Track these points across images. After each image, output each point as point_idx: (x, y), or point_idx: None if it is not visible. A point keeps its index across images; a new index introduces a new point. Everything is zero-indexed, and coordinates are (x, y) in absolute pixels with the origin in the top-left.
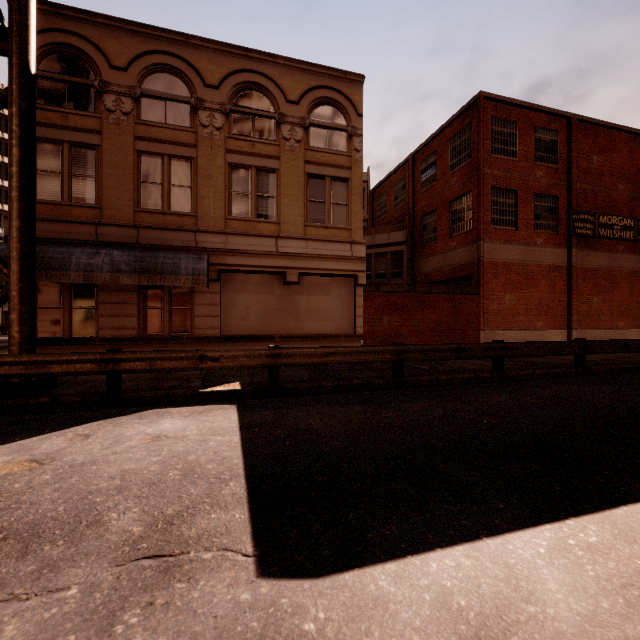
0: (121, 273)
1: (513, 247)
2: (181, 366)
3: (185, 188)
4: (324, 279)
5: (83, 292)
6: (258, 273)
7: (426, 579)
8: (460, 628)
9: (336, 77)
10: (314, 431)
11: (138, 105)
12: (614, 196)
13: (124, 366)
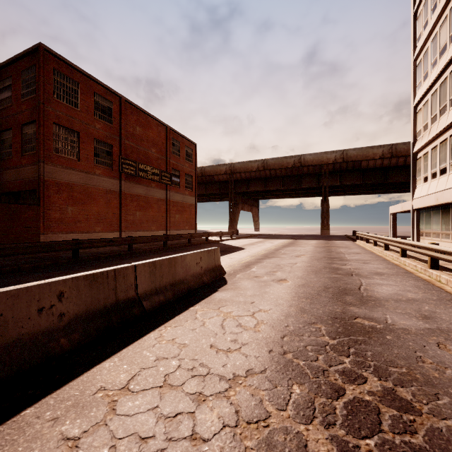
0: None
1: (75, 173)
2: None
3: None
4: None
5: None
6: None
7: None
8: None
9: None
10: None
11: None
12: (150, 154)
13: None
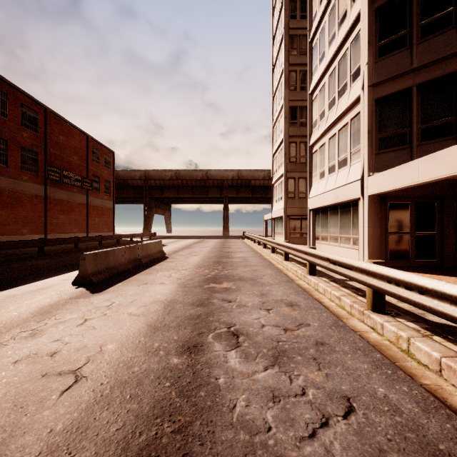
0: None
1: (5, 178)
2: None
3: None
4: None
5: None
6: None
7: None
8: None
9: None
10: None
11: None
12: (72, 162)
13: None
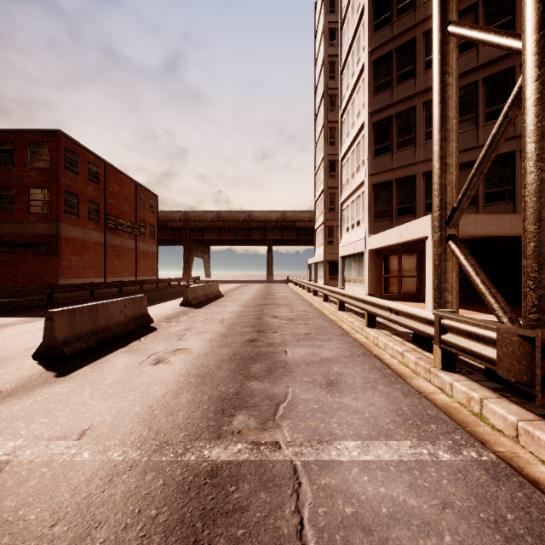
0: None
1: (77, 229)
2: None
3: None
4: None
5: None
6: None
7: None
8: None
9: None
10: None
11: None
12: (124, 209)
13: None
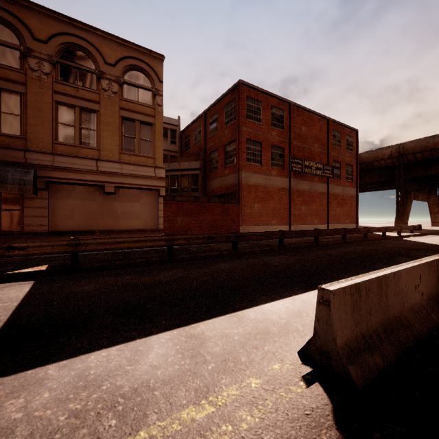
0: None
1: (259, 176)
2: None
3: (15, 116)
4: (135, 191)
5: None
6: (81, 185)
7: (81, 365)
8: (79, 384)
9: (144, 53)
10: (82, 293)
11: None
12: (312, 150)
13: None
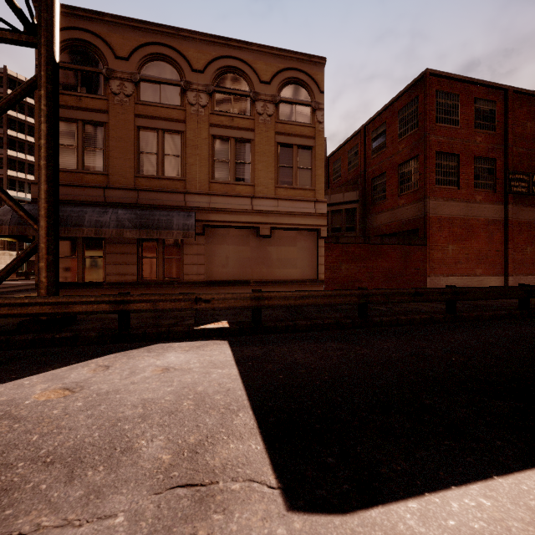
0: (125, 228)
1: (455, 204)
2: (179, 307)
3: (176, 157)
4: (291, 232)
5: (93, 244)
6: (236, 228)
7: (452, 520)
8: None
9: (302, 60)
10: (301, 366)
11: (138, 88)
12: None
13: (132, 306)
